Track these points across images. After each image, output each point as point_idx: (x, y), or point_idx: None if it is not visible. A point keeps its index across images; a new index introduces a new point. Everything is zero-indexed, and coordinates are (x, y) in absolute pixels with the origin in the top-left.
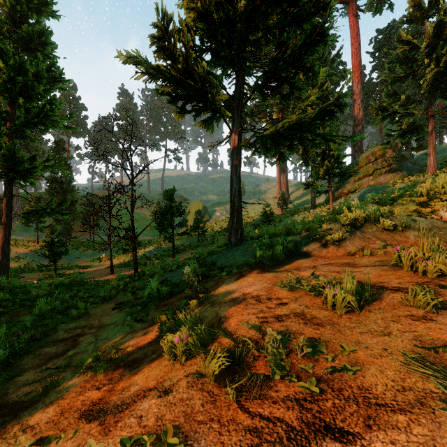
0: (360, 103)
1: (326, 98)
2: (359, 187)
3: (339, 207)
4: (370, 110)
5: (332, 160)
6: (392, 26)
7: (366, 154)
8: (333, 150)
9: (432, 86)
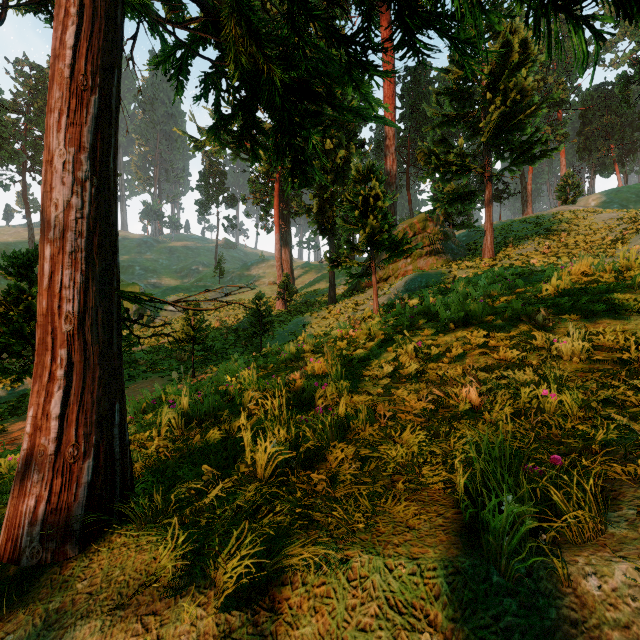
0: (394, 153)
1: (351, 132)
2: (394, 273)
3: (446, 313)
4: (417, 155)
5: (379, 217)
6: (423, 67)
7: (403, 225)
8: (381, 199)
9: (492, 136)
